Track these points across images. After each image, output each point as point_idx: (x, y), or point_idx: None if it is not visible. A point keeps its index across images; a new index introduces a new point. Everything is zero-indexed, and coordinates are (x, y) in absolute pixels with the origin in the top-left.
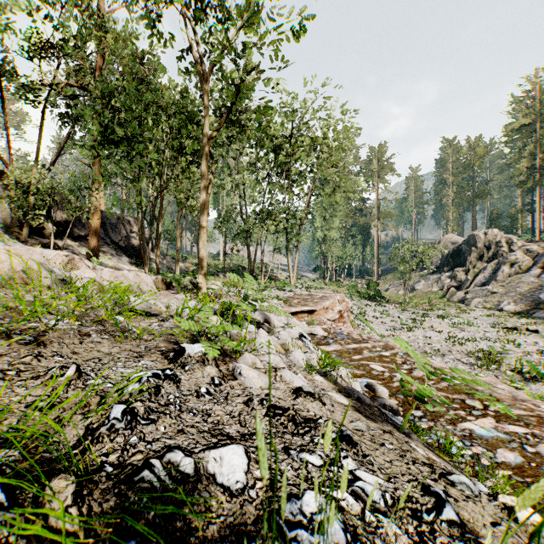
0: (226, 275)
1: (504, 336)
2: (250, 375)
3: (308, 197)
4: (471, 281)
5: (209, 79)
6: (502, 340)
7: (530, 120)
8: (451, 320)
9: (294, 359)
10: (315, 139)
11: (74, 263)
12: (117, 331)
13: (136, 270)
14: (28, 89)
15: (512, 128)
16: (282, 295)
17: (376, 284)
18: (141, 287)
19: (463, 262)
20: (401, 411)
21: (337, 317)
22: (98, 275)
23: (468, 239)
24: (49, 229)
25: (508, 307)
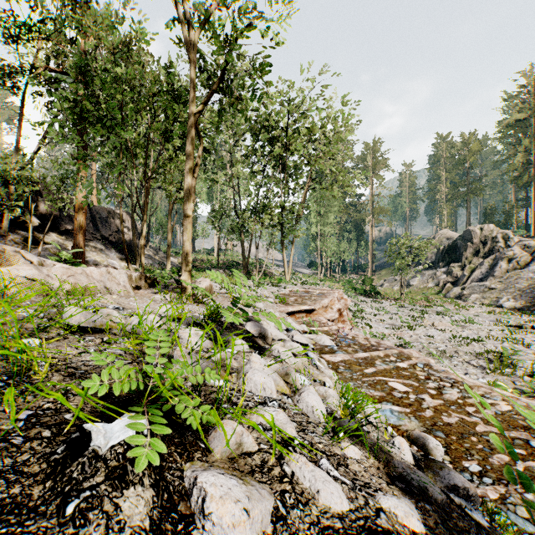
0: (219, 271)
1: (510, 334)
2: (225, 517)
3: (304, 191)
4: (467, 277)
5: (194, 44)
6: (509, 339)
7: (525, 115)
8: (452, 317)
9: (306, 407)
10: (312, 130)
11: (5, 258)
12: (3, 374)
13: (126, 266)
14: (6, 72)
15: (507, 124)
16: (277, 292)
17: (371, 280)
18: (109, 287)
19: (459, 257)
20: (450, 463)
21: (337, 316)
22: (41, 273)
23: (464, 234)
24: (33, 223)
25: (508, 303)
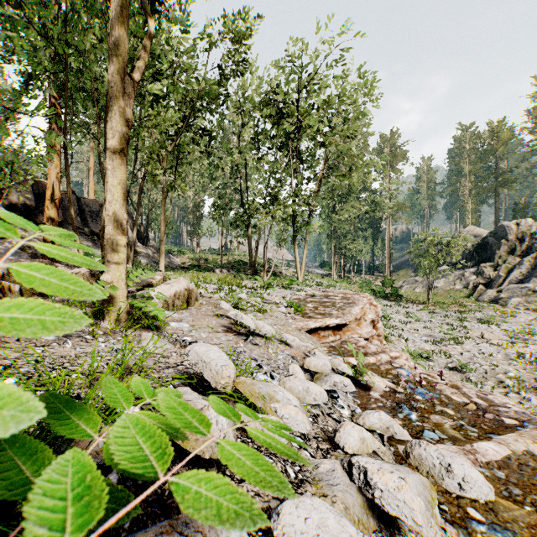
0: (223, 271)
1: None
2: None
3: (319, 179)
4: (504, 278)
5: None
6: None
7: None
8: (500, 326)
9: None
10: (331, 100)
11: None
12: None
13: None
14: None
15: None
16: (290, 296)
17: (392, 281)
18: None
19: (490, 256)
20: None
21: (374, 332)
22: None
23: (496, 230)
24: None
25: None
